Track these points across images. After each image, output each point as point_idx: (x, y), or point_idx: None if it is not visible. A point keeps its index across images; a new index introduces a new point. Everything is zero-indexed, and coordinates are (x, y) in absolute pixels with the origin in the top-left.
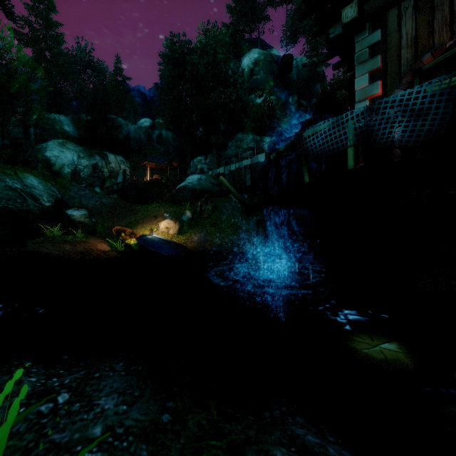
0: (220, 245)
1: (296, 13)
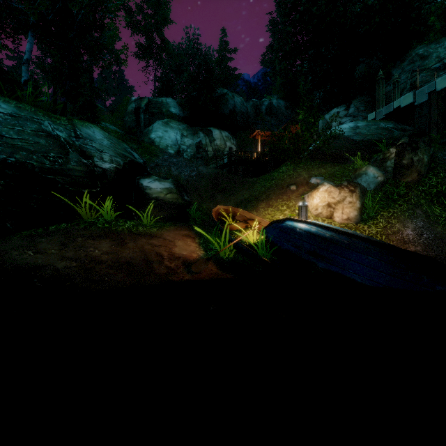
0: None
1: None
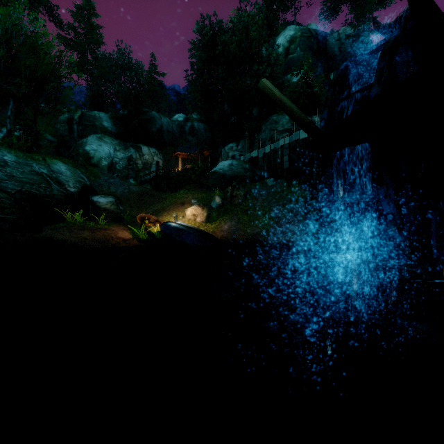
0: (254, 235)
1: None
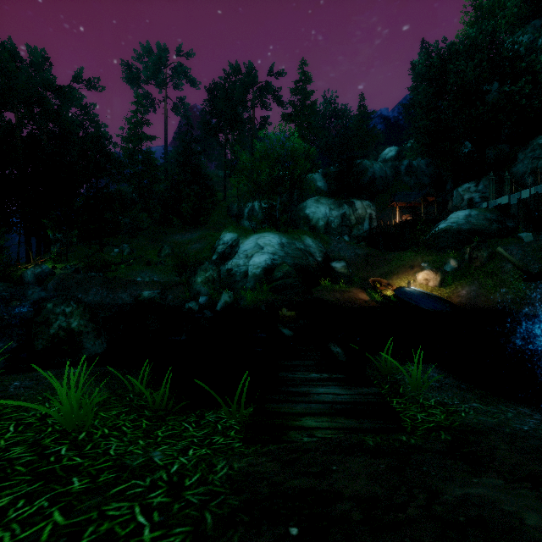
0: (501, 302)
1: None
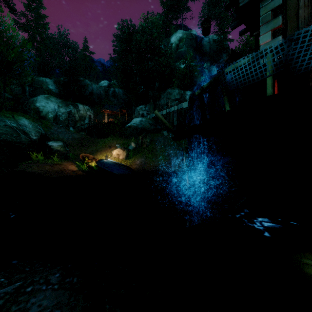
0: (155, 167)
1: (209, 5)
